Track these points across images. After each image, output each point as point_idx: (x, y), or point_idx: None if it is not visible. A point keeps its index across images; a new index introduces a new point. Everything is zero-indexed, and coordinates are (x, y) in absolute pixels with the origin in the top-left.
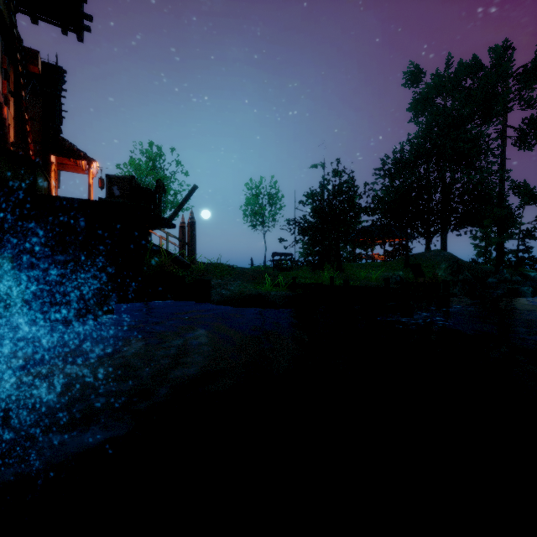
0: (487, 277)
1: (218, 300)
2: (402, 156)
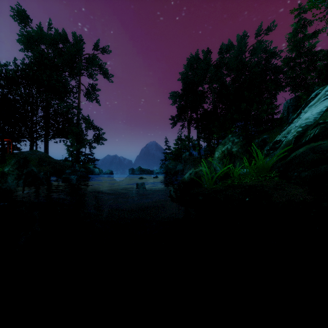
0: (66, 169)
1: None
2: (6, 70)
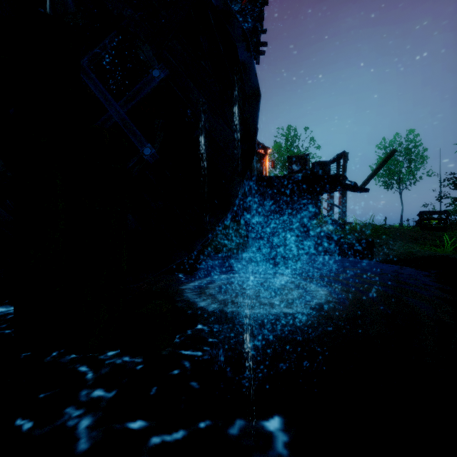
0: None
1: (386, 259)
2: None
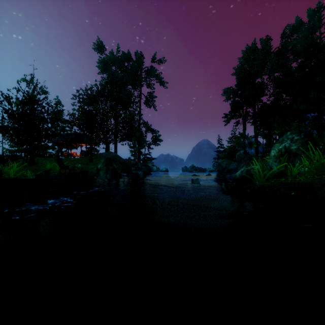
0: (132, 167)
1: None
2: (91, 92)
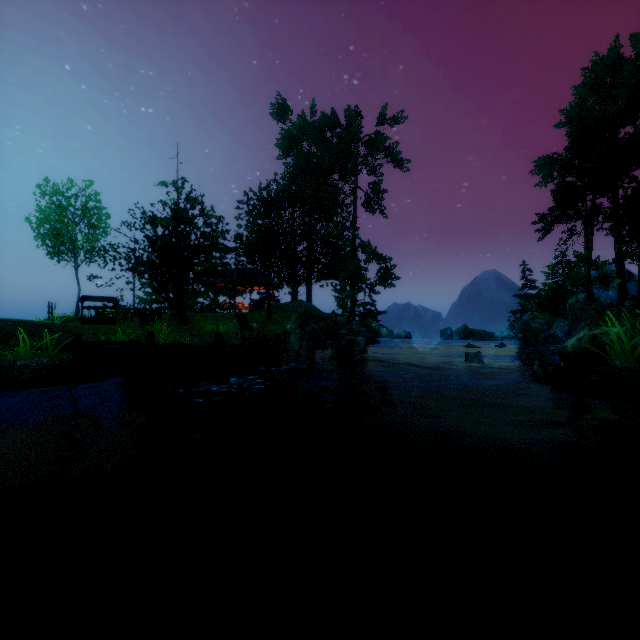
0: (340, 328)
1: None
2: (268, 194)
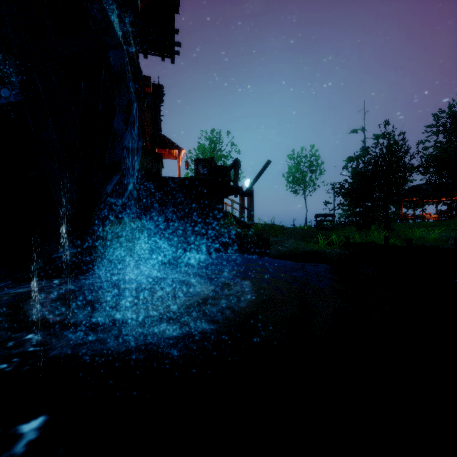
0: None
1: (277, 255)
2: None
